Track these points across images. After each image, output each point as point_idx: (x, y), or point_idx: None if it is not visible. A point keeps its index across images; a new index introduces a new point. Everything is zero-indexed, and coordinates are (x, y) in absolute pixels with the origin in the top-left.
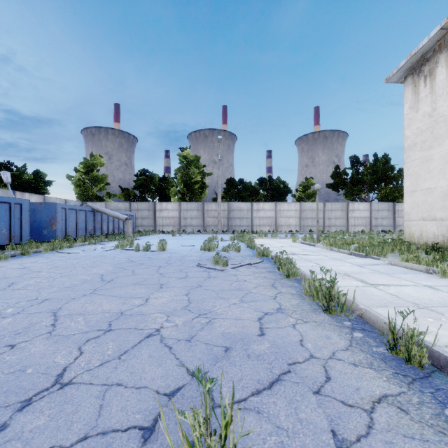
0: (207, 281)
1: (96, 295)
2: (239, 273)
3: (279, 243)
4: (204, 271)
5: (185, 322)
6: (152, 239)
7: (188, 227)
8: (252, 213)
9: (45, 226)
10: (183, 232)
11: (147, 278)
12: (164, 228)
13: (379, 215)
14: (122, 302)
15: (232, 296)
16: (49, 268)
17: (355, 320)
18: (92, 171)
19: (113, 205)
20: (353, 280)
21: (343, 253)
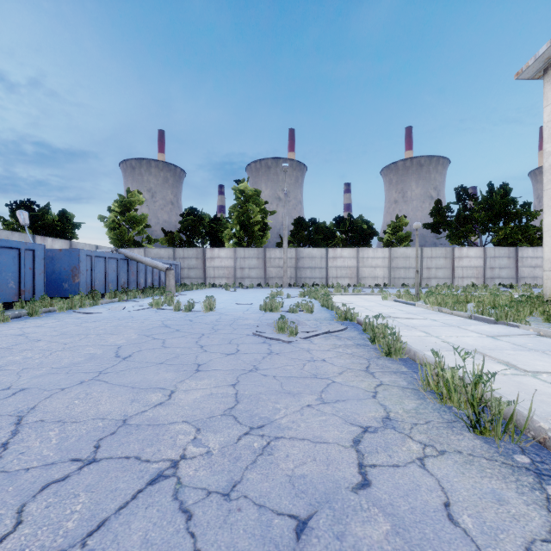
0: (267, 359)
1: (97, 383)
2: (314, 347)
3: (365, 300)
4: (263, 344)
5: (224, 446)
6: (199, 295)
7: (246, 280)
8: (327, 262)
9: (65, 278)
10: (239, 286)
11: (180, 354)
12: (215, 281)
13: (496, 264)
14: (131, 397)
15: (305, 390)
16: (53, 335)
17: (535, 451)
18: (128, 210)
19: (154, 252)
20: (492, 362)
21: (458, 316)
